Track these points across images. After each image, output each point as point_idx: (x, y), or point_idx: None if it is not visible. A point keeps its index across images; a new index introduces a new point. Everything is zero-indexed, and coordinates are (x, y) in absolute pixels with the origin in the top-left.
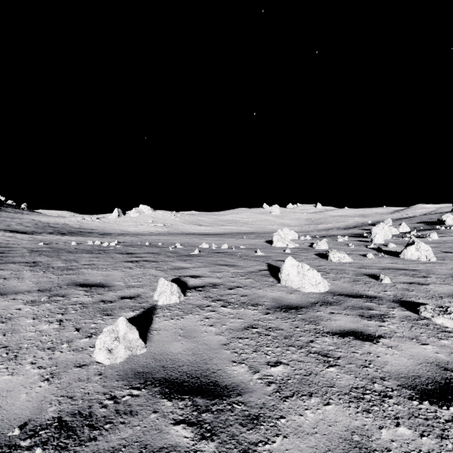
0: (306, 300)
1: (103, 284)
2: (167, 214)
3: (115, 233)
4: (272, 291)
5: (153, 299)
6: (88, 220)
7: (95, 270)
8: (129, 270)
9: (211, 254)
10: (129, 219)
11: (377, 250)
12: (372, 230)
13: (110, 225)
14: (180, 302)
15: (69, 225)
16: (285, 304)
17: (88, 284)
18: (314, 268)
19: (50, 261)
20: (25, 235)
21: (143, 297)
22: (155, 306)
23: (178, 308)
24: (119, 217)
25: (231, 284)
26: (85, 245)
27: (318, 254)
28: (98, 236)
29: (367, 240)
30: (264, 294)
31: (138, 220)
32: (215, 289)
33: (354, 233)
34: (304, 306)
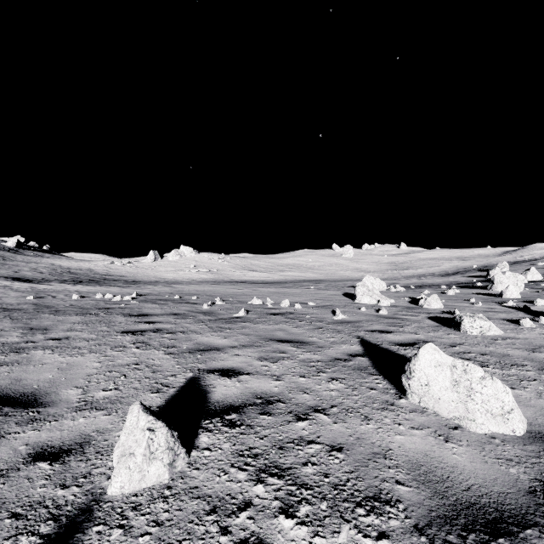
0: (503, 475)
1: (36, 398)
2: (213, 257)
3: (147, 280)
4: (397, 427)
5: (110, 461)
6: (117, 264)
7: (59, 352)
8: (116, 354)
9: (265, 317)
10: (167, 264)
11: (525, 312)
12: (495, 278)
13: (144, 271)
14: (170, 482)
15: (94, 271)
16: (460, 500)
17: (8, 395)
18: (448, 351)
19: (4, 331)
20: (26, 284)
21: (88, 453)
22: (95, 502)
23: (154, 523)
24: (155, 261)
25: (300, 400)
26: (89, 300)
27: (435, 318)
28: (122, 285)
29: (488, 292)
30: (383, 443)
31: (178, 264)
32: (266, 417)
33: (460, 281)
34: (518, 511)
